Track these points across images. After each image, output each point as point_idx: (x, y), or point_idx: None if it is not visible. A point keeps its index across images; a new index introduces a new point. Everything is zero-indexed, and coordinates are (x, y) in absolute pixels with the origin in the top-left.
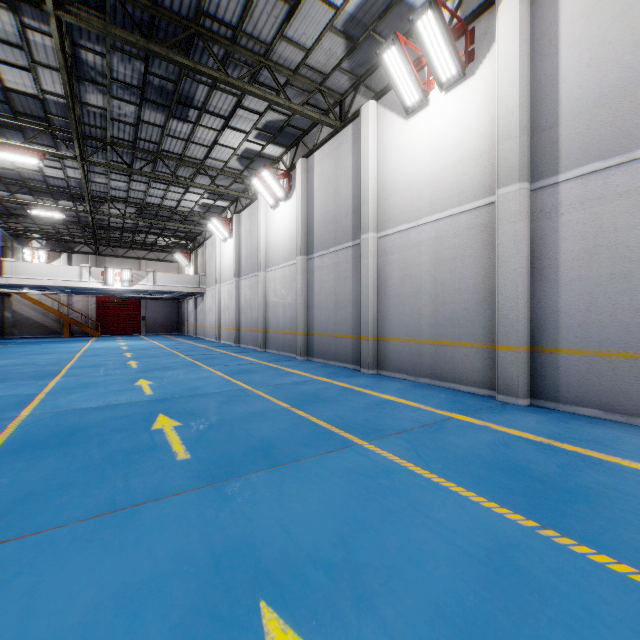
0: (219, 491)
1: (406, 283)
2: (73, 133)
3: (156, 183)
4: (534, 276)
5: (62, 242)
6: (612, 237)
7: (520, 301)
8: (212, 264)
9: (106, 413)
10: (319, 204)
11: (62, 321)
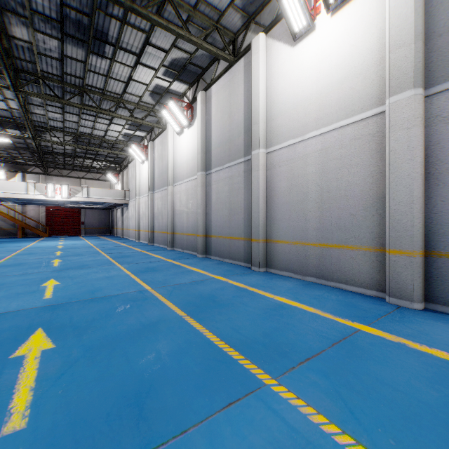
0: None
1: (293, 192)
2: (1, 61)
3: (85, 115)
4: (428, 181)
5: (18, 164)
6: None
7: (415, 206)
8: (133, 181)
9: None
10: (216, 128)
11: (18, 225)
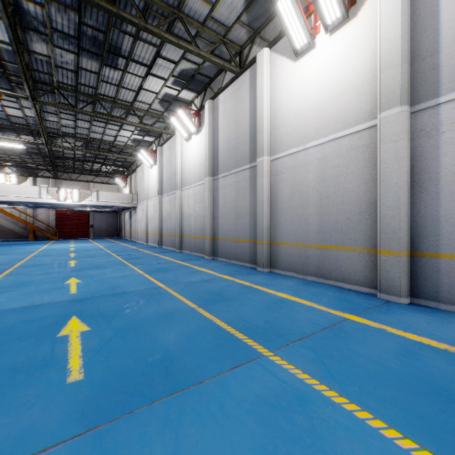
0: (98, 442)
1: (295, 197)
2: (22, 75)
3: (97, 122)
4: (414, 189)
5: (29, 169)
6: None
7: (402, 211)
8: (142, 185)
9: (22, 315)
10: (223, 135)
11: (29, 228)
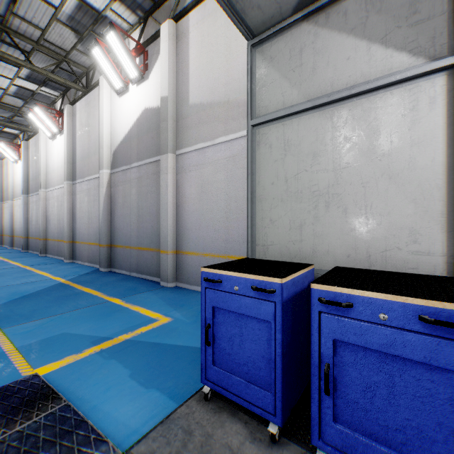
0: None
1: (52, 214)
2: None
3: None
4: (73, 215)
5: None
6: (82, 204)
7: (67, 224)
8: None
9: None
10: (31, 168)
11: None
